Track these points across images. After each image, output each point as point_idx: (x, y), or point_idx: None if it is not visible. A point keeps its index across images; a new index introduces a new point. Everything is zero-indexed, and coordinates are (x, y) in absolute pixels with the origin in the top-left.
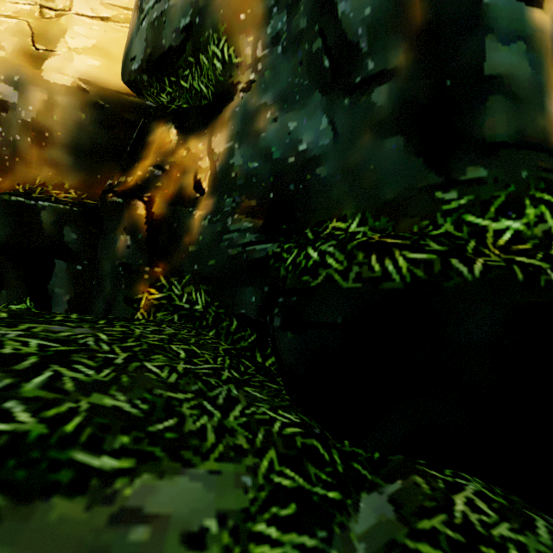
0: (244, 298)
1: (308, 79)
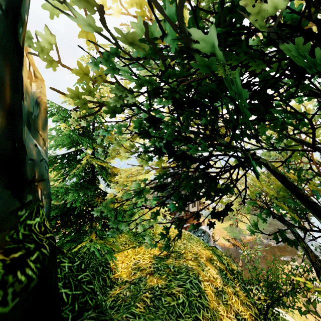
0: None
1: None
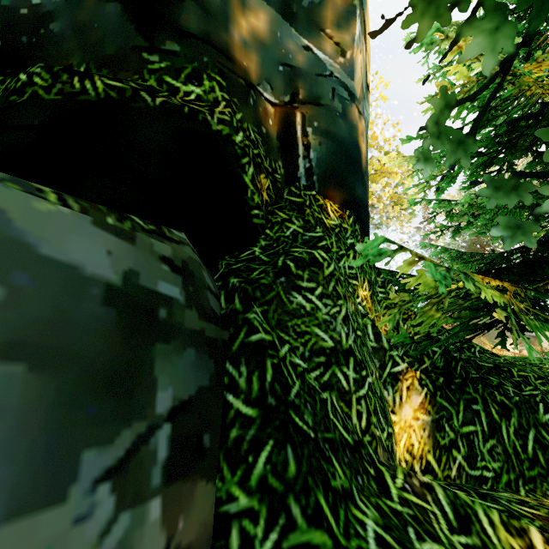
0: None
1: None
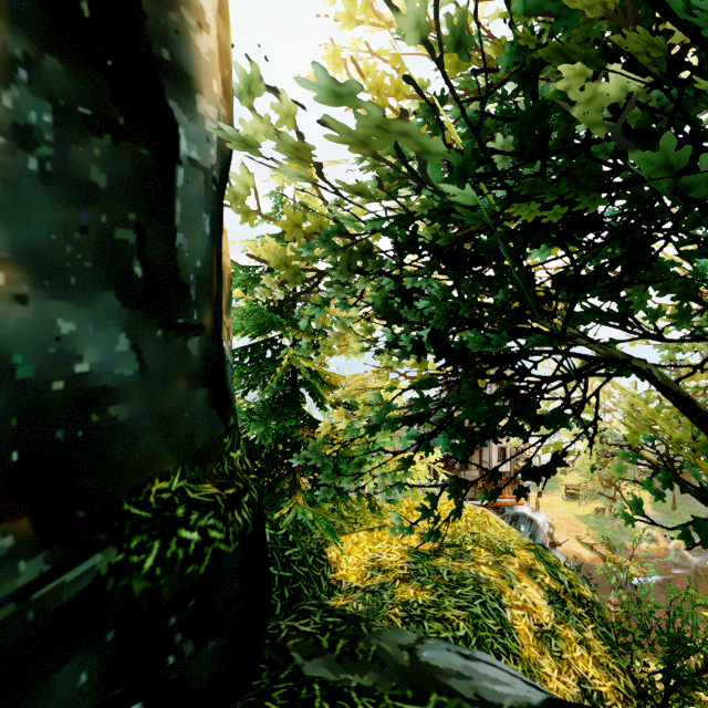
0: (53, 702)
1: (95, 262)
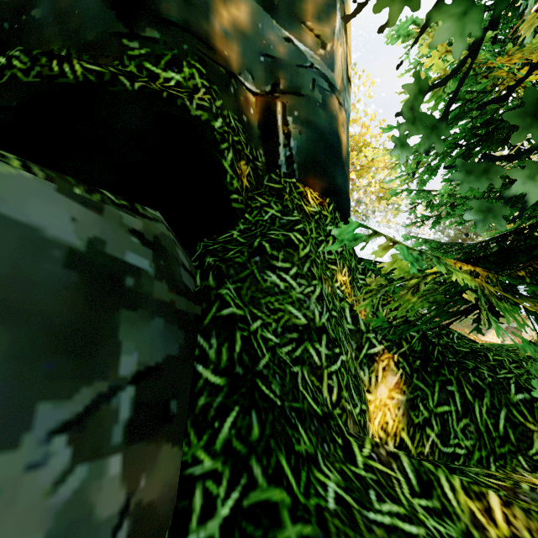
0: None
1: None
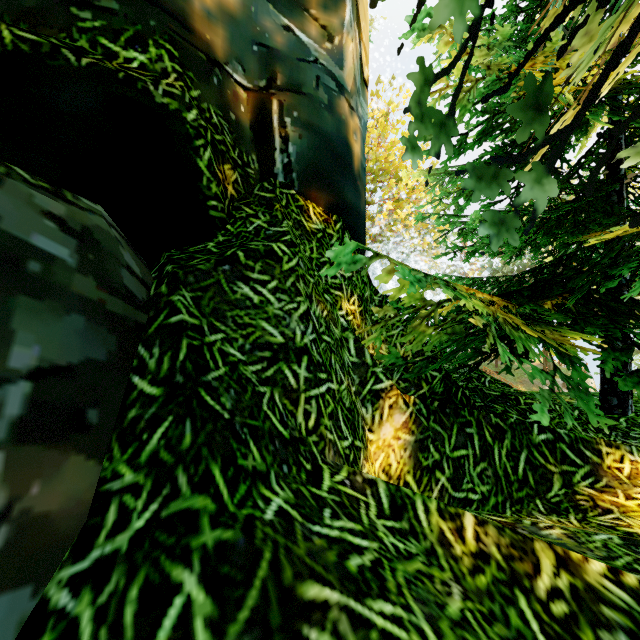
0: None
1: None
